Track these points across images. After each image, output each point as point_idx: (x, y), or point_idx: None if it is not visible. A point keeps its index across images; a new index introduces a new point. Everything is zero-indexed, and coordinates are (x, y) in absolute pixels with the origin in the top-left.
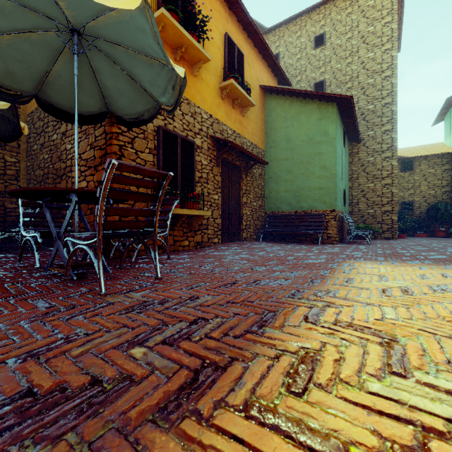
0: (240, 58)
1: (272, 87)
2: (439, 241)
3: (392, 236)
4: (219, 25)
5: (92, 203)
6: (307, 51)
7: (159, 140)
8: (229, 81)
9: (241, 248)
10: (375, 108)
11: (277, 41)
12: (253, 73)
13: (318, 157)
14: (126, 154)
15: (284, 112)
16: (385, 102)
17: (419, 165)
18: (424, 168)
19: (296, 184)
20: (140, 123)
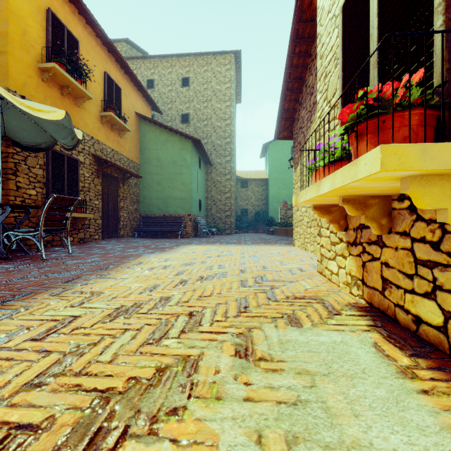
0: (118, 91)
1: (145, 116)
2: (254, 235)
3: (231, 232)
4: (100, 64)
5: (19, 211)
6: (177, 87)
7: (49, 159)
8: (108, 113)
9: (119, 242)
10: (221, 143)
11: (152, 68)
12: (129, 102)
13: (180, 176)
14: (20, 169)
15: (155, 137)
16: (227, 141)
17: (251, 184)
18: (253, 187)
19: (164, 194)
20: (37, 150)
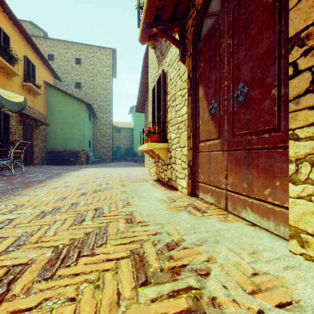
0: (33, 67)
1: (52, 84)
2: (125, 162)
3: (110, 161)
4: (22, 50)
5: None
6: (72, 63)
7: None
8: (29, 83)
9: (37, 168)
10: (104, 105)
11: (52, 47)
12: (40, 74)
13: (77, 125)
14: None
15: (59, 99)
16: (108, 103)
17: (122, 131)
18: (124, 132)
19: (65, 136)
20: None
